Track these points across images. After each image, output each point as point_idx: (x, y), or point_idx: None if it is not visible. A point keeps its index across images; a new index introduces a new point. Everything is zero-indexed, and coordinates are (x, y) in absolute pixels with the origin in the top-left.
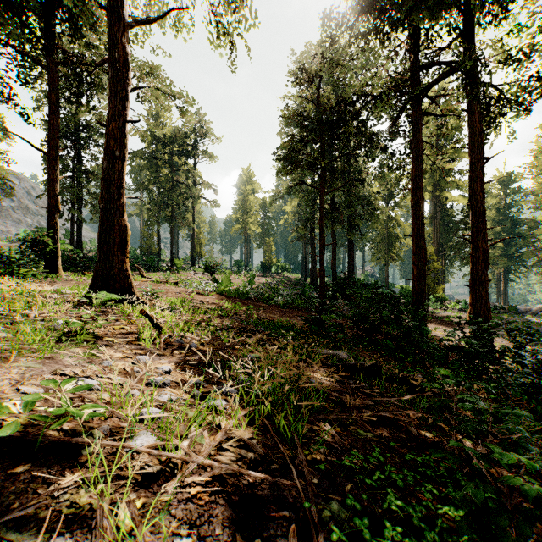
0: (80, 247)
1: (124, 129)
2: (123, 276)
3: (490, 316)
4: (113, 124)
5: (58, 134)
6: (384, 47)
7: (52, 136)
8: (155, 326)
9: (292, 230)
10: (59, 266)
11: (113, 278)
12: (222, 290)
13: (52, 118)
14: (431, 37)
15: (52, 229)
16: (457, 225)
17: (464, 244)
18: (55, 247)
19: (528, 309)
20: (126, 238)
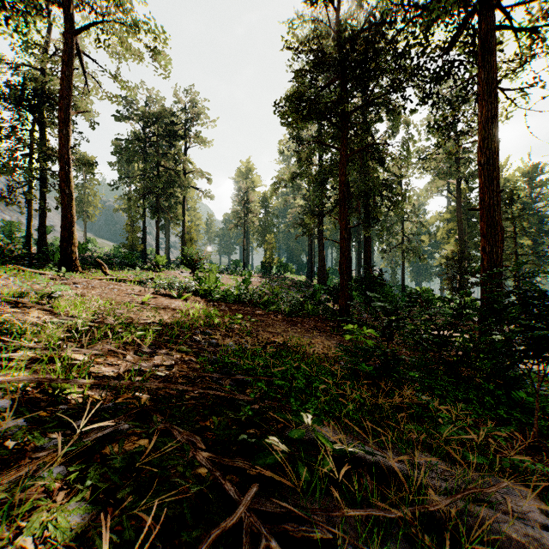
0: (43, 241)
1: None
2: None
3: None
4: None
5: None
6: None
7: None
8: None
9: (296, 225)
10: None
11: None
12: (204, 290)
13: None
14: None
15: None
16: None
17: None
18: None
19: None
20: None
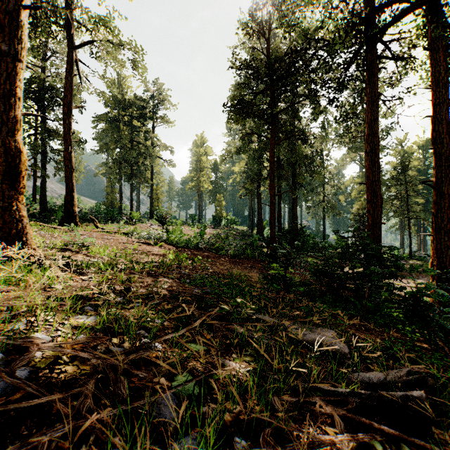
0: (44, 201)
1: (17, 15)
2: (10, 218)
3: None
4: None
5: None
6: None
7: None
8: None
9: (240, 187)
10: None
11: None
12: (172, 240)
13: None
14: None
15: None
16: (385, 183)
17: (396, 198)
18: None
19: None
20: (19, 166)
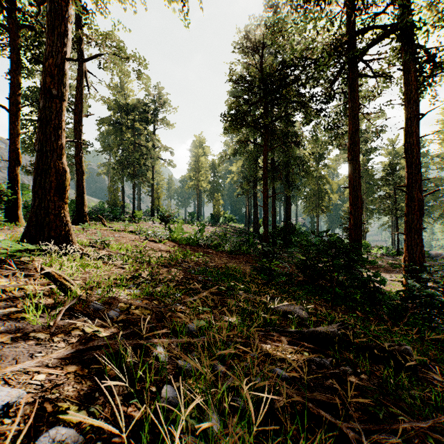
0: None
1: (63, 66)
2: (59, 223)
3: (424, 262)
4: (49, 59)
5: (20, 91)
6: (321, 17)
7: (13, 93)
8: (64, 286)
9: (237, 187)
10: (20, 215)
11: (48, 225)
12: (175, 237)
13: (13, 77)
14: (367, 4)
15: (13, 181)
16: (377, 183)
17: (385, 198)
18: (16, 198)
19: (439, 254)
20: (64, 182)
